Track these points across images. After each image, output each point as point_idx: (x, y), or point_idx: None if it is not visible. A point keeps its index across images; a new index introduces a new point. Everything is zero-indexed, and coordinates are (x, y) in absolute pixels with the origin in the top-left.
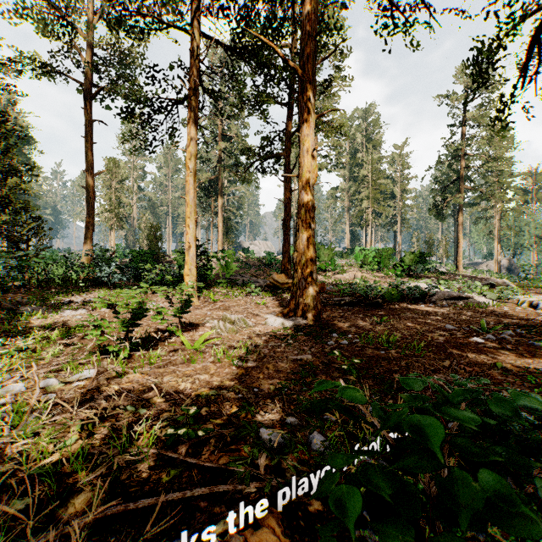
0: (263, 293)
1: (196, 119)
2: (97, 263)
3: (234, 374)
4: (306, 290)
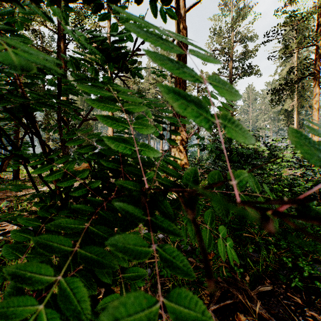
0: None
1: (319, 83)
2: None
3: None
4: None
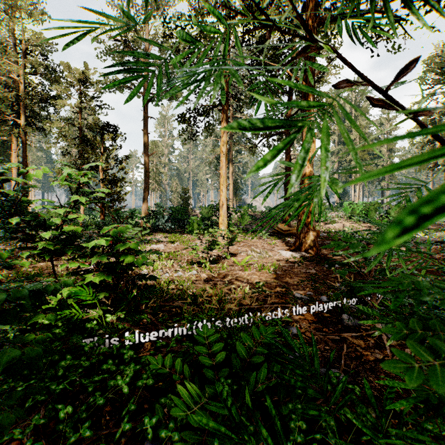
0: (271, 237)
1: (227, 118)
2: (156, 216)
3: (271, 276)
4: (307, 233)
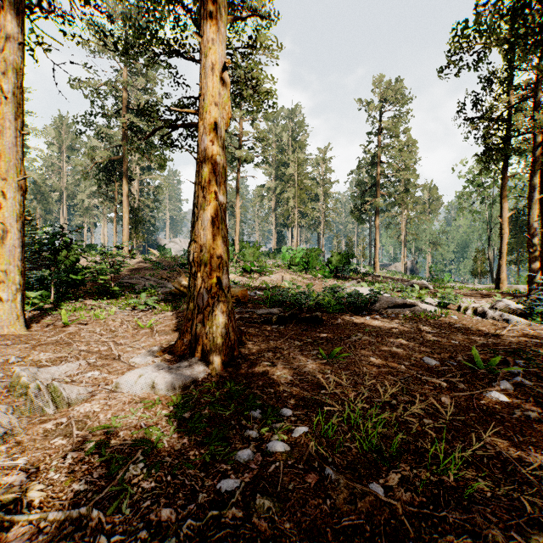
0: (160, 305)
1: (22, 7)
2: None
3: None
4: (209, 308)
